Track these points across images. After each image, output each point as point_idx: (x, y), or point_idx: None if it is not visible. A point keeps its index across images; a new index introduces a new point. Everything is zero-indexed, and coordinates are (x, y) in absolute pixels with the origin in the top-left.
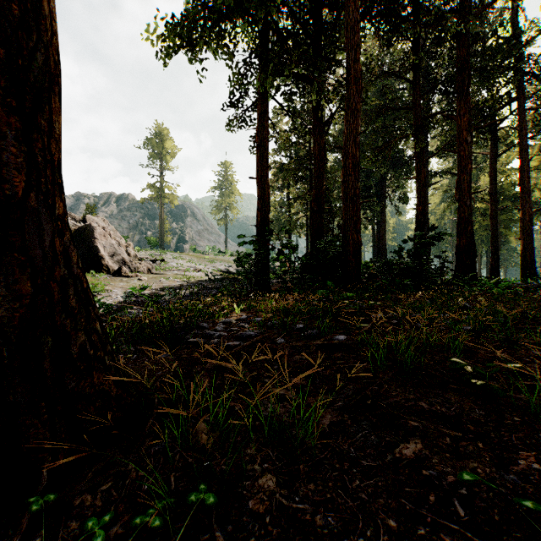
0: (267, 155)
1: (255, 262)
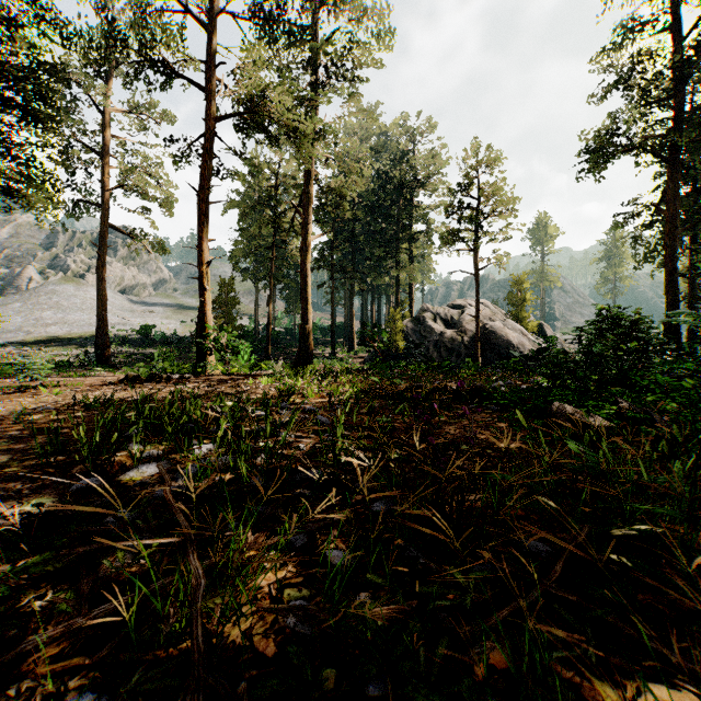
0: (694, 289)
1: (688, 346)
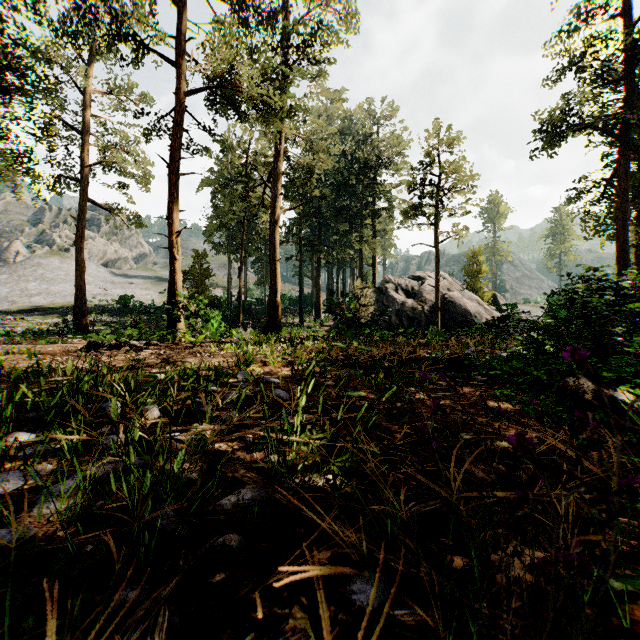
0: None
1: None
